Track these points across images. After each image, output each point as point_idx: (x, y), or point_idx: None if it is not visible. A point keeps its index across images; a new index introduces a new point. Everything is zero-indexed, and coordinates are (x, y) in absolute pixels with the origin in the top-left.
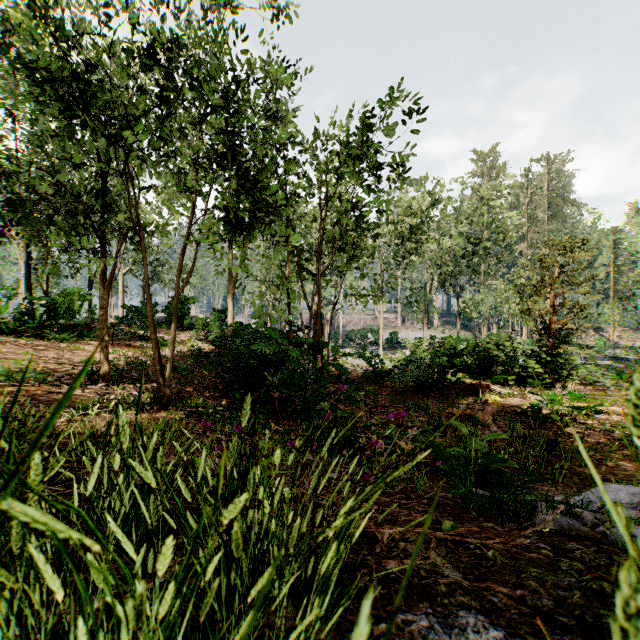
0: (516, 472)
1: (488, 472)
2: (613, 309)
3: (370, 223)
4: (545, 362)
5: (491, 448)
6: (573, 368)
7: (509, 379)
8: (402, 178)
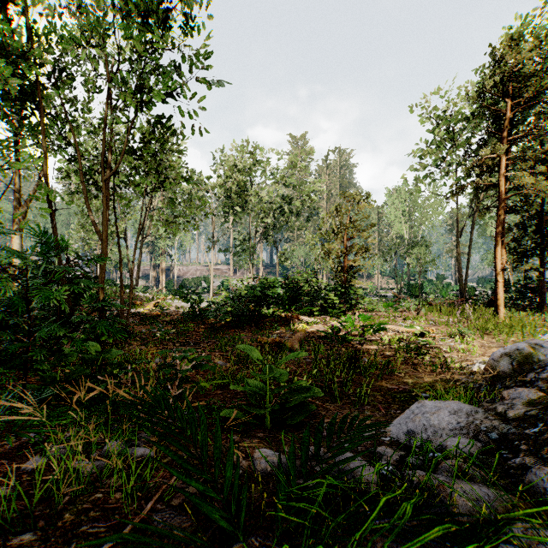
0: (321, 399)
1: (289, 408)
2: (380, 260)
3: (173, 130)
4: (340, 294)
5: (294, 374)
6: (360, 298)
7: (314, 310)
8: (203, 66)
